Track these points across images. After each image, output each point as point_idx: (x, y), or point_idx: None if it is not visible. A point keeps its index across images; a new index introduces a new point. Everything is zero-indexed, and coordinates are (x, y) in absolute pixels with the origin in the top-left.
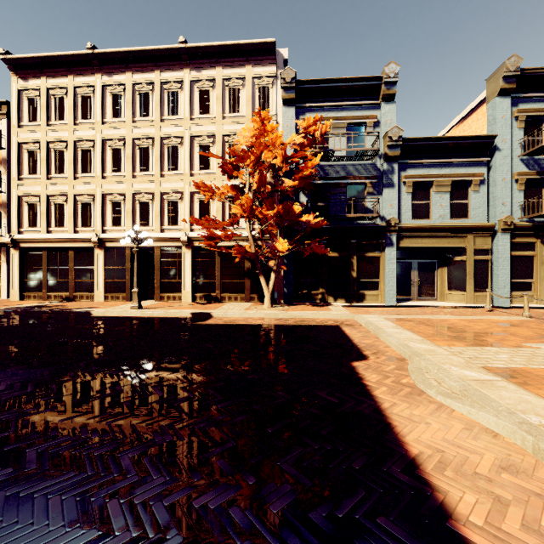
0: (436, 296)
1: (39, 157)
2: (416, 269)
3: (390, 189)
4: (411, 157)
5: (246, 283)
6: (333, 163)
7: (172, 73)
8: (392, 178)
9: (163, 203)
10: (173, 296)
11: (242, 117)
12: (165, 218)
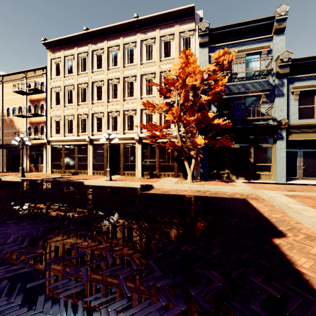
0: None
1: (60, 95)
2: (301, 156)
3: (281, 98)
4: (298, 73)
5: (174, 165)
6: (235, 83)
7: (130, 37)
8: (282, 90)
9: (125, 117)
10: (130, 173)
11: (172, 59)
12: (126, 125)
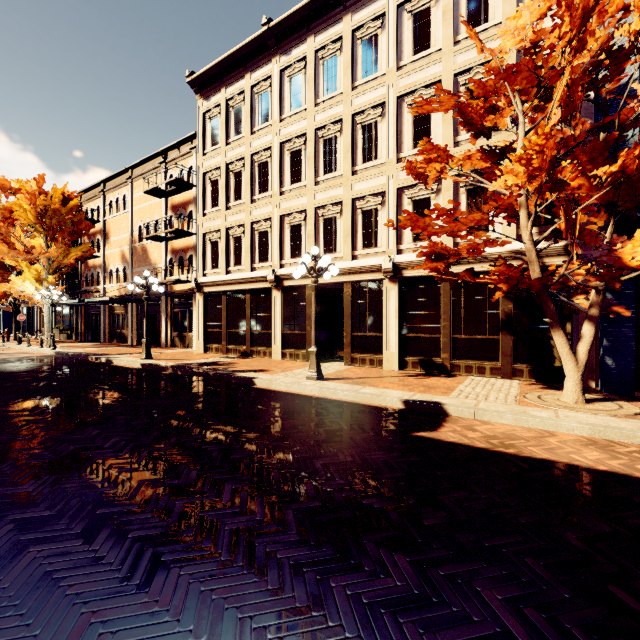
0: None
1: (220, 185)
2: None
3: None
4: None
5: (502, 342)
6: None
7: (369, 8)
8: None
9: (355, 215)
10: (370, 358)
11: (494, 28)
12: (358, 237)
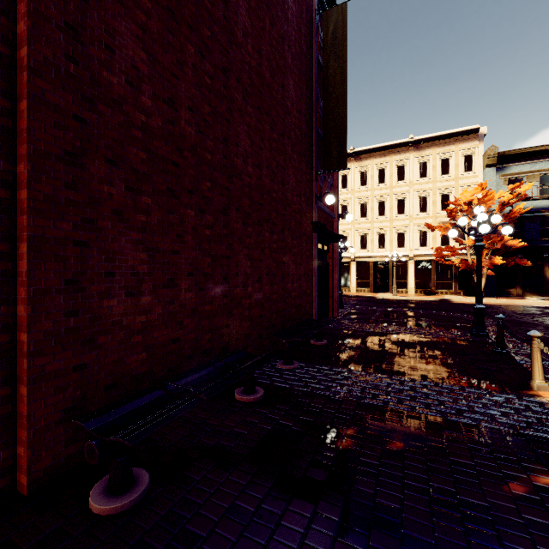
0: None
1: None
2: None
3: None
4: None
5: (454, 283)
6: (527, 202)
7: (401, 155)
8: None
9: (394, 234)
10: (401, 290)
11: (451, 177)
12: (395, 243)
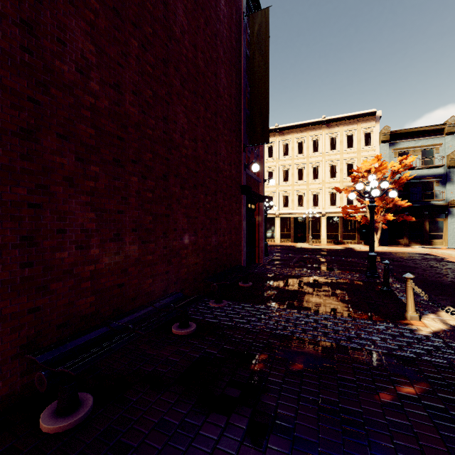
0: None
1: None
2: None
3: (451, 184)
4: None
5: (357, 235)
6: (412, 171)
7: (315, 131)
8: (452, 178)
9: (310, 195)
10: (316, 241)
11: (354, 150)
12: (311, 202)
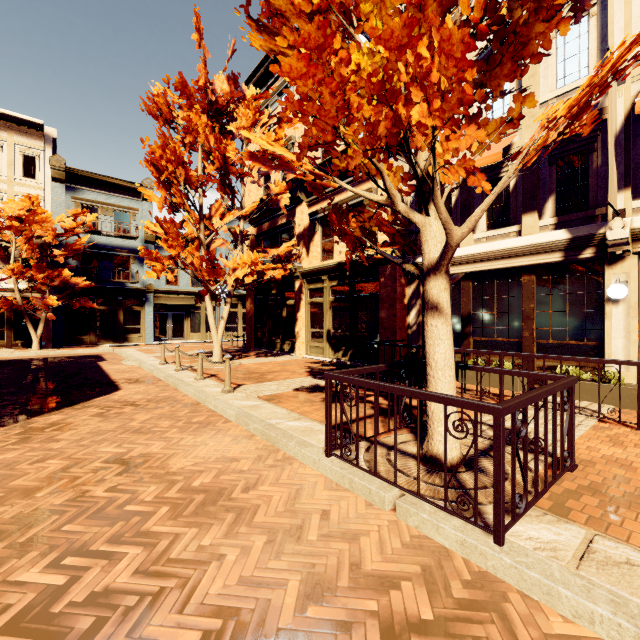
0: (185, 337)
1: None
2: (171, 319)
3: None
4: None
5: (7, 331)
6: (103, 237)
7: None
8: None
9: None
10: None
11: (2, 177)
12: None
